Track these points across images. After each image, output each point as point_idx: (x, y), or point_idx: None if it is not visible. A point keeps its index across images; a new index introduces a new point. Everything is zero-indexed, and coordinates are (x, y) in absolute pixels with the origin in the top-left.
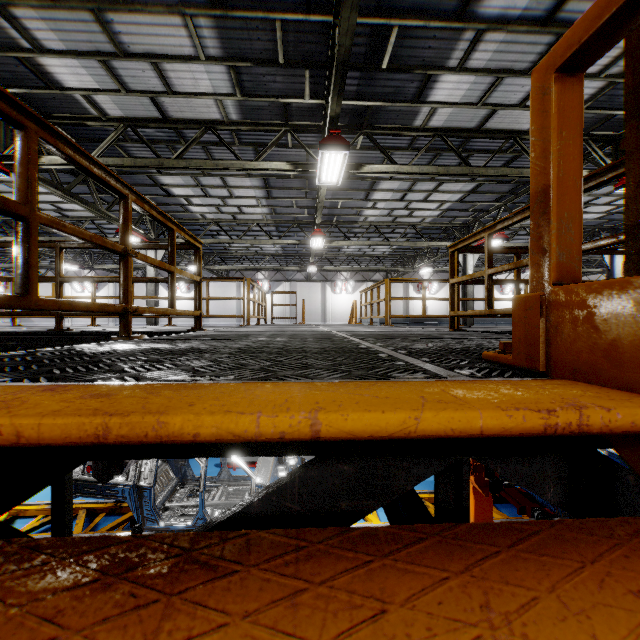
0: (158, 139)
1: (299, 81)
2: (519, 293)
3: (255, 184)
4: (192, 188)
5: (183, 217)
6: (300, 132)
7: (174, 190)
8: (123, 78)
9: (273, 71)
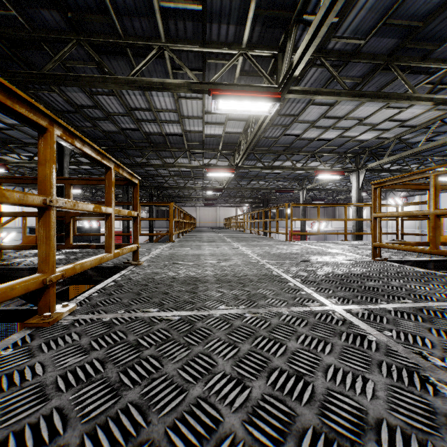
0: (265, 126)
1: (222, 63)
2: (106, 226)
3: (354, 104)
4: (330, 131)
5: (372, 145)
6: (274, 73)
7: (326, 137)
8: (217, 122)
9: (212, 75)
